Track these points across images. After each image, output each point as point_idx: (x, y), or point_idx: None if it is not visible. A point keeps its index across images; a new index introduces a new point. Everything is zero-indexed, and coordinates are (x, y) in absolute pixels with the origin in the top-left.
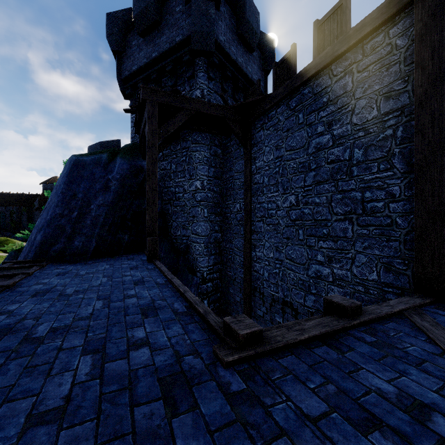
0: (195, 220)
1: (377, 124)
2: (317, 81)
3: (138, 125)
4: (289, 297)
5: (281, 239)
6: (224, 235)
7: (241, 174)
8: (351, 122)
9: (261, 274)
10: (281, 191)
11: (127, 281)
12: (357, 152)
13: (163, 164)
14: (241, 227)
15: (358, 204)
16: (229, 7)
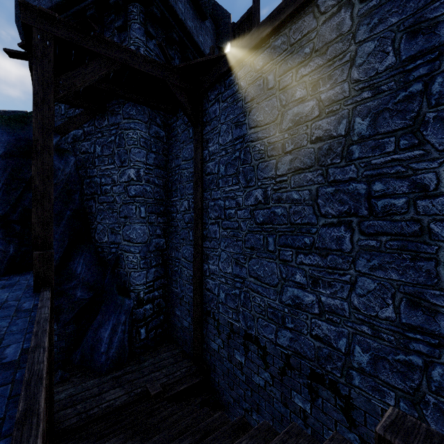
0: (127, 221)
1: (395, 77)
2: (295, 25)
3: None
4: (254, 329)
5: (243, 249)
6: (169, 240)
7: (190, 162)
8: (349, 77)
9: (216, 295)
10: (242, 183)
11: None
12: (359, 123)
13: (84, 145)
14: (190, 231)
15: (361, 201)
16: None
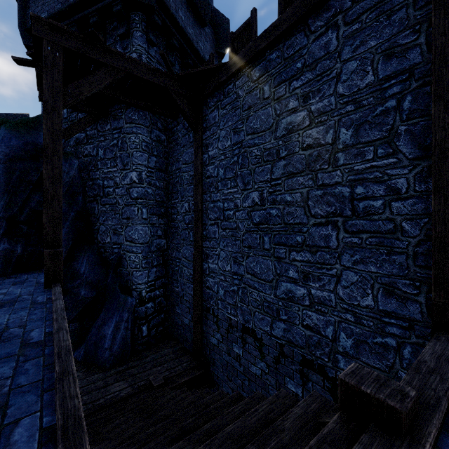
0: (129, 222)
1: (374, 94)
2: (288, 42)
3: None
4: (251, 322)
5: (241, 248)
6: (170, 241)
7: (190, 165)
8: (336, 92)
9: (215, 292)
10: (240, 186)
11: None
12: (344, 133)
13: (87, 148)
14: (190, 232)
15: (346, 203)
16: None
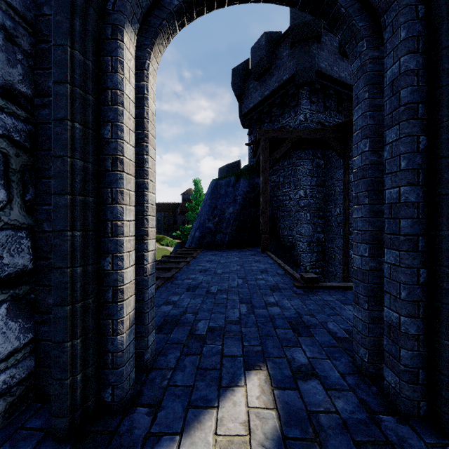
0: (298, 222)
1: None
2: None
3: (254, 152)
4: None
5: None
6: (327, 236)
7: (341, 182)
8: None
9: None
10: None
11: (250, 260)
12: None
13: (273, 178)
14: (341, 229)
15: None
16: (330, 34)
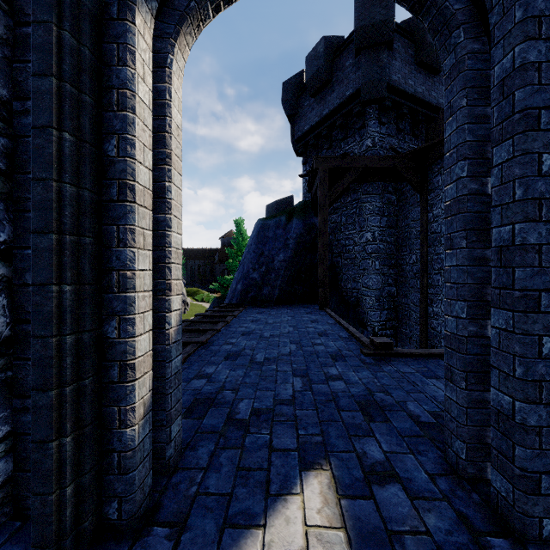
0: (365, 272)
1: None
2: None
3: (310, 185)
4: None
5: None
6: (400, 289)
7: (417, 222)
8: None
9: (438, 332)
10: None
11: (305, 320)
12: None
13: (333, 217)
14: (417, 281)
15: None
16: (404, 39)
